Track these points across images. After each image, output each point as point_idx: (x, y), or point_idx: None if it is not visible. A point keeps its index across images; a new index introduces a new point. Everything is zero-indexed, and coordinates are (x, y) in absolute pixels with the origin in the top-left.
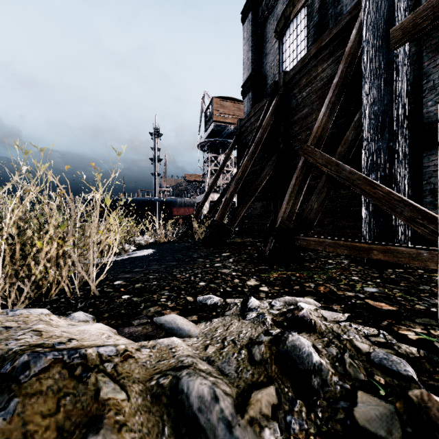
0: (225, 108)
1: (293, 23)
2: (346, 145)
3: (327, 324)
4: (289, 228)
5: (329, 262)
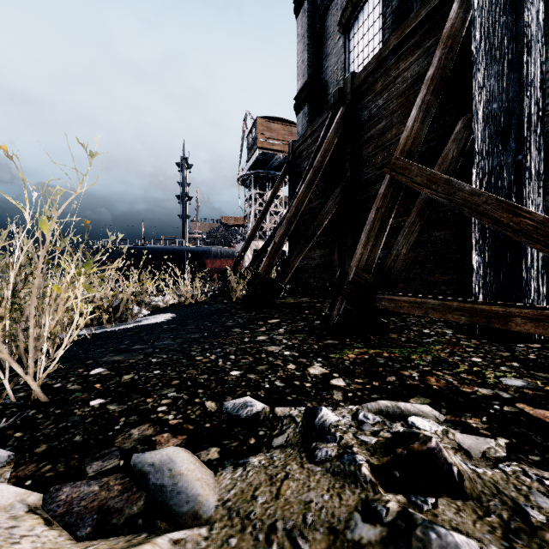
0: (273, 132)
1: (363, 12)
2: (445, 165)
3: (481, 473)
4: (366, 282)
5: (425, 332)
